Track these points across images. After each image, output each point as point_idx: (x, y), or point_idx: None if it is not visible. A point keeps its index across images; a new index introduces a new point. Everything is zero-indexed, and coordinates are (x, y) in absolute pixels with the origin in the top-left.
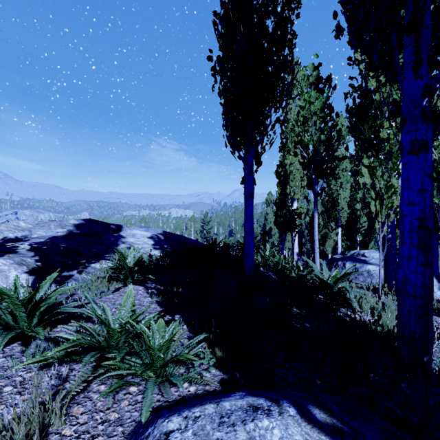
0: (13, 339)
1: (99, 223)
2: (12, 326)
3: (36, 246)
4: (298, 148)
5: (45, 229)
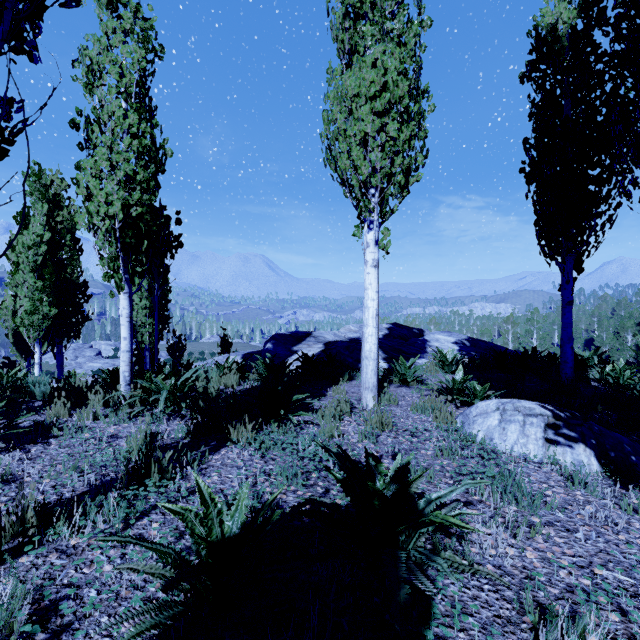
0: (404, 384)
1: (403, 327)
2: (405, 377)
3: None
4: None
5: None
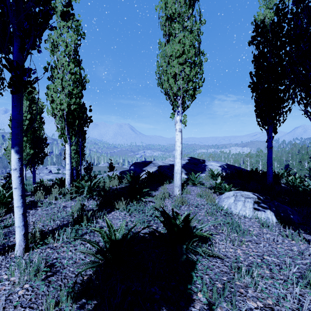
0: (194, 185)
1: (195, 158)
2: (194, 182)
3: (182, 167)
4: None
5: None
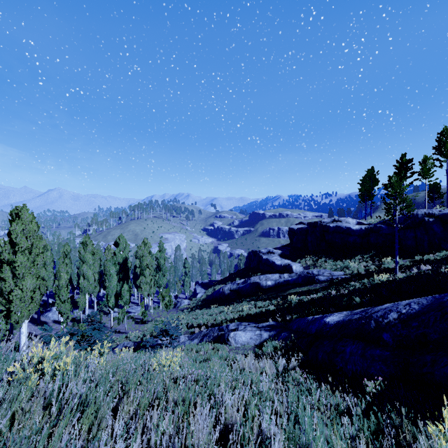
0: None
1: None
2: None
3: None
4: None
5: None
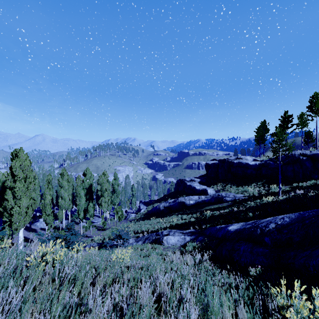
0: None
1: None
2: None
3: None
4: None
5: None
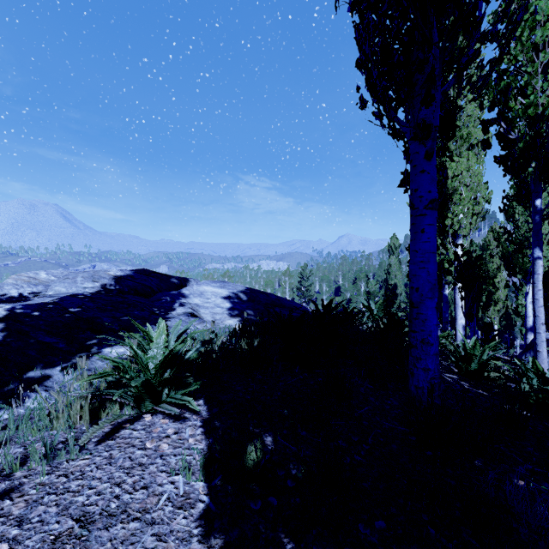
0: None
1: (155, 275)
2: None
3: (21, 311)
4: (465, 149)
5: (66, 283)
